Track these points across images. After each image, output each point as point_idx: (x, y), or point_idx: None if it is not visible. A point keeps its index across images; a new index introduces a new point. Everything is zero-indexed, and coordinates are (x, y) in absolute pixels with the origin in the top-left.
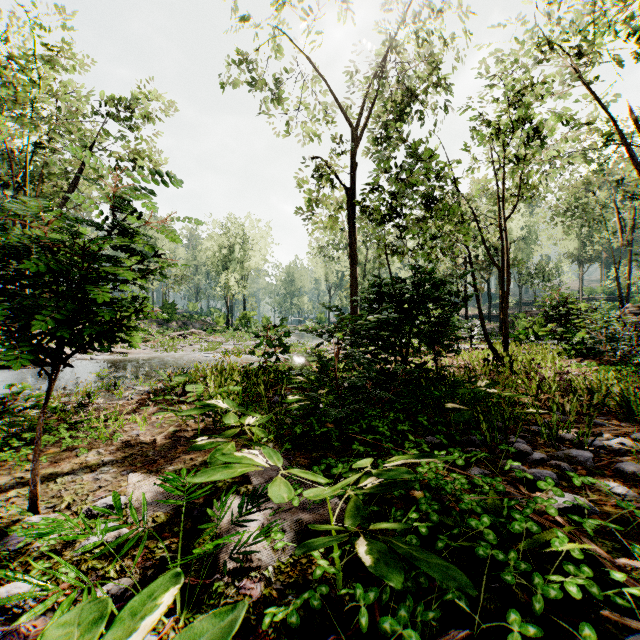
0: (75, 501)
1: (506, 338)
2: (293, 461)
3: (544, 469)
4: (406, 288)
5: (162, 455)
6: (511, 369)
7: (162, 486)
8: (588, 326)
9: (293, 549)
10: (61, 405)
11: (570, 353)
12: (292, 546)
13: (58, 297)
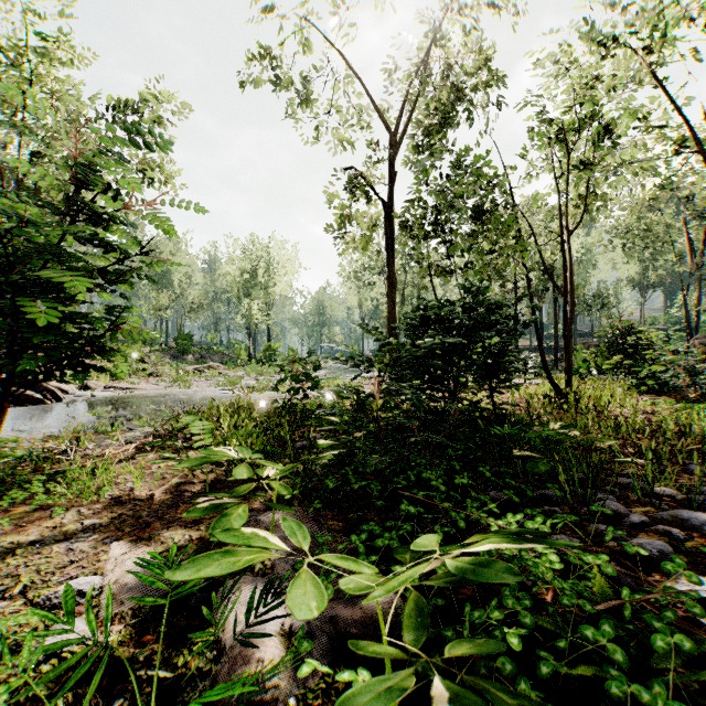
0: (35, 583)
1: (569, 371)
2: (324, 525)
3: (648, 536)
4: (456, 312)
5: (159, 516)
6: (577, 407)
7: (138, 575)
8: (663, 358)
9: (325, 664)
10: (40, 451)
11: (639, 389)
12: (324, 659)
13: (5, 310)
